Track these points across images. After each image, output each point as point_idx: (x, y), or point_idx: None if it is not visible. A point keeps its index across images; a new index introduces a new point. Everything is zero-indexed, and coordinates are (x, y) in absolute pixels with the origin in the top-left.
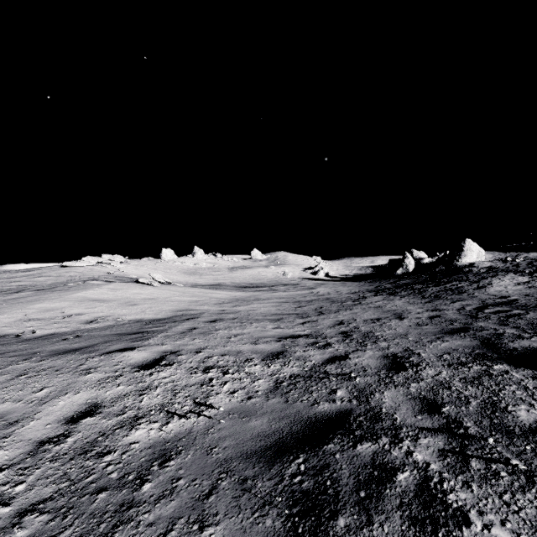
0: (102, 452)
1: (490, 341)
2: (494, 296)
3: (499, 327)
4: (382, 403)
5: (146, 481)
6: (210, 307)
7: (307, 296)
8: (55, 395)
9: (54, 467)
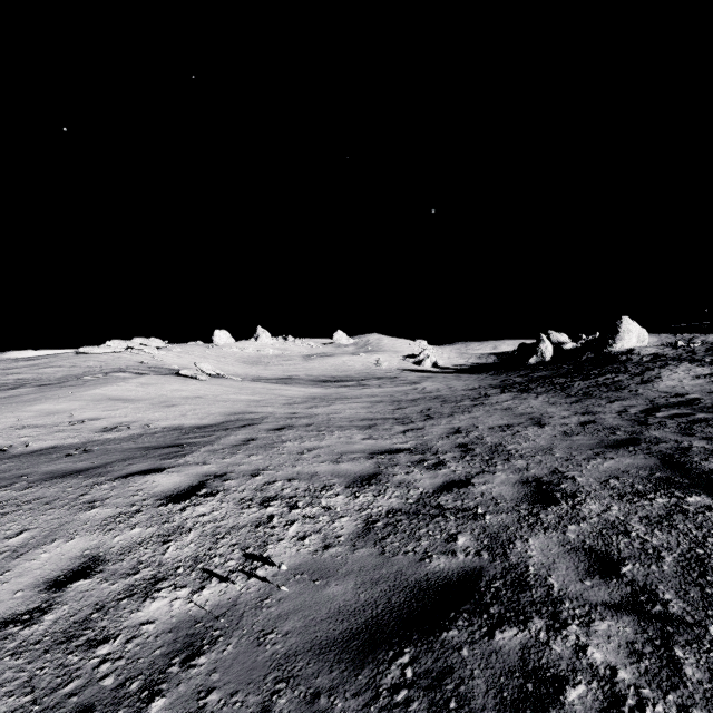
0: (96, 639)
1: (674, 460)
2: (666, 394)
3: (682, 438)
4: (527, 557)
5: (157, 693)
6: (276, 409)
7: (409, 394)
8: (37, 543)
9: (17, 667)
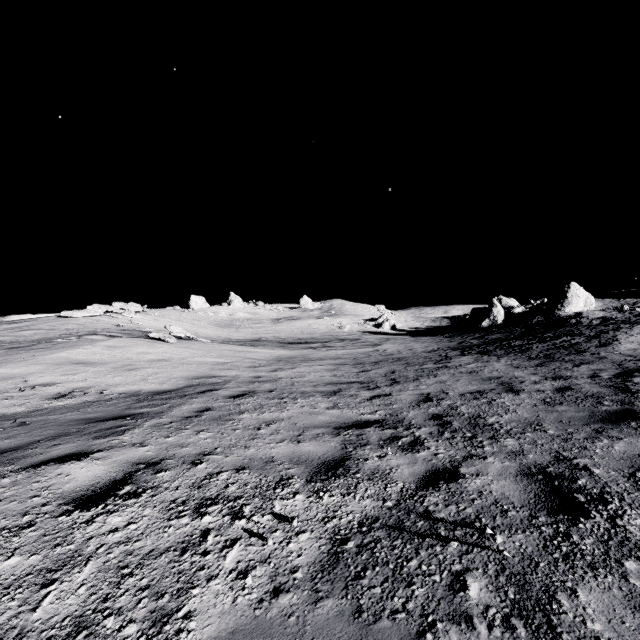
0: None
1: None
2: (632, 357)
3: None
4: (591, 638)
5: None
6: (240, 372)
7: (371, 356)
8: None
9: None
